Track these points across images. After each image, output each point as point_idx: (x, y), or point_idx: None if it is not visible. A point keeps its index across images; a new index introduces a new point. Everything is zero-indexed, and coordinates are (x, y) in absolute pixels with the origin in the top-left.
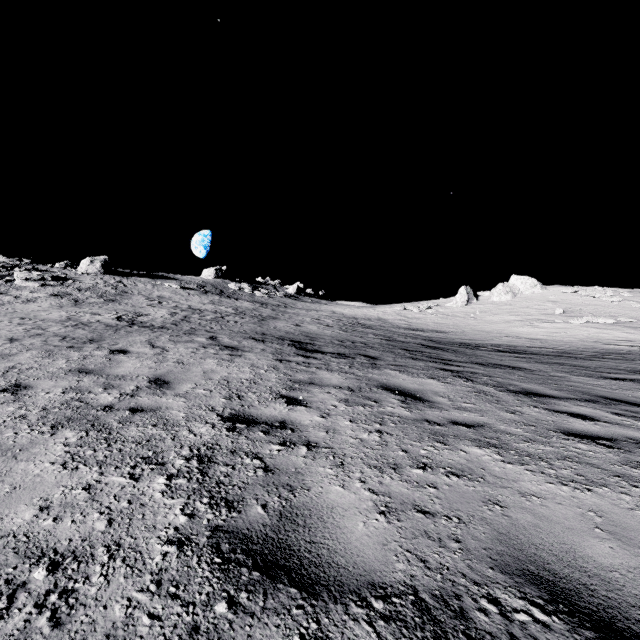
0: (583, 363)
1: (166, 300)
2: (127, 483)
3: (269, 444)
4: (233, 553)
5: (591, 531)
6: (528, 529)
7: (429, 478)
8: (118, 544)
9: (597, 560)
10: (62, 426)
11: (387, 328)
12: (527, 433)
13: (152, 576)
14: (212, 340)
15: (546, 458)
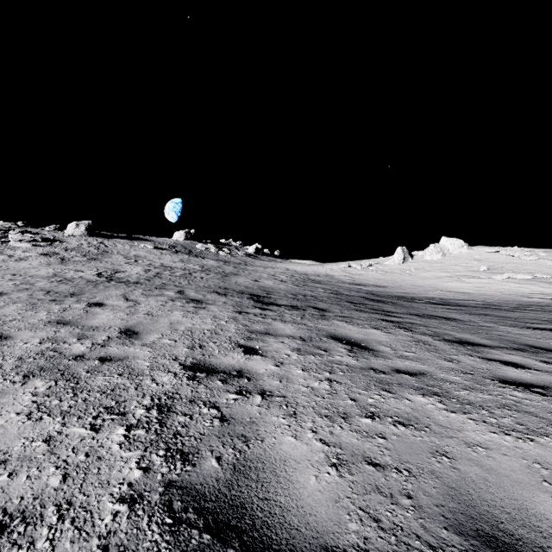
0: (507, 314)
1: (141, 259)
2: (87, 434)
3: (226, 393)
4: (185, 512)
5: (540, 485)
6: (478, 483)
7: (378, 428)
8: (69, 502)
9: (550, 518)
10: (33, 376)
11: (334, 283)
12: (466, 381)
13: (99, 540)
14: (180, 294)
15: (486, 406)
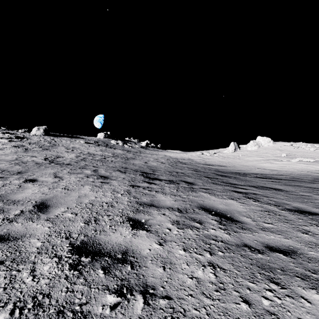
0: (312, 185)
1: (76, 149)
2: None
3: (104, 292)
4: None
5: None
6: None
7: None
8: None
9: None
10: None
11: (194, 164)
12: None
13: None
14: (94, 172)
15: None
